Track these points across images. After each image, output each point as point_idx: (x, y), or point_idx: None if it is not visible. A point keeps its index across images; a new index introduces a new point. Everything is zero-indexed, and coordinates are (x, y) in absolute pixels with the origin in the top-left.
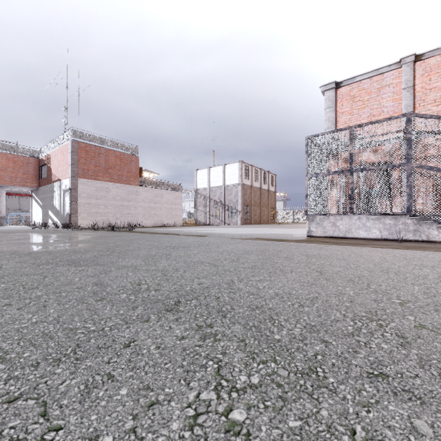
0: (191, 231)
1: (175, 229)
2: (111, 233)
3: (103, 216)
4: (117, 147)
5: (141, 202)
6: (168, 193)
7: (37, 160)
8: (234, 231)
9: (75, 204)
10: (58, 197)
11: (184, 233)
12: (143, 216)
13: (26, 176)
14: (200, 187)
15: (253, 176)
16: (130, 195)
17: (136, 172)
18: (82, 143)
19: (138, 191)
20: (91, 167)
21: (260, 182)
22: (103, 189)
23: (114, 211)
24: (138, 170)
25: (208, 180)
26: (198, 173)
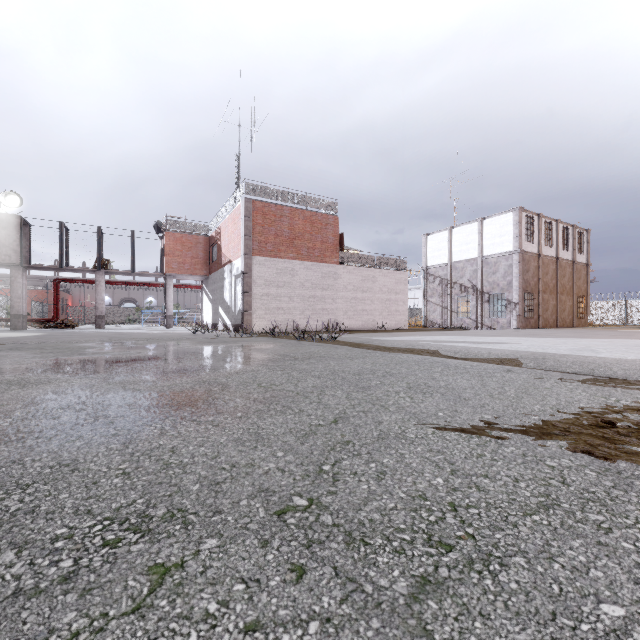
0: (462, 346)
1: (409, 337)
2: (301, 345)
3: (287, 313)
4: (306, 203)
5: (342, 290)
6: (384, 274)
7: (207, 239)
8: (582, 349)
9: (249, 296)
10: (229, 286)
11: (456, 352)
12: (345, 314)
13: (195, 261)
14: (432, 263)
15: (542, 234)
16: (325, 279)
17: (334, 242)
18: (258, 202)
19: (337, 273)
20: (271, 238)
21: (557, 247)
22: (286, 272)
23: (302, 306)
24: (338, 238)
25: (448, 250)
26: (430, 240)
